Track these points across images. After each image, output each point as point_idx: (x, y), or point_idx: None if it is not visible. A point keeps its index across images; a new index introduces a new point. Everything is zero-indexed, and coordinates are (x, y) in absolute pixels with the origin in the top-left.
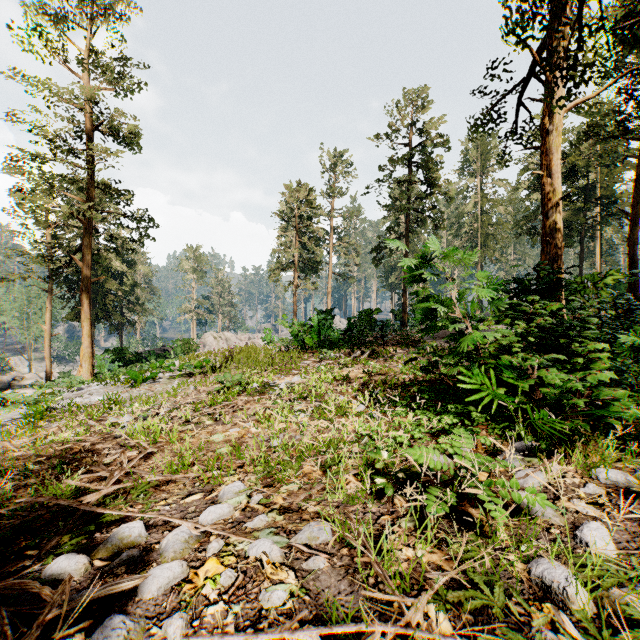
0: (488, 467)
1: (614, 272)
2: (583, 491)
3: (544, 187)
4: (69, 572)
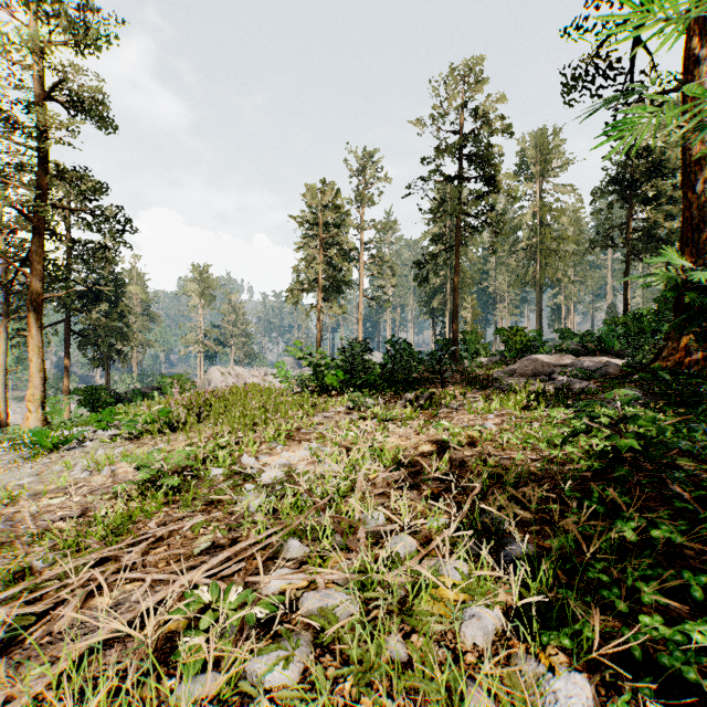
0: None
1: None
2: None
3: (688, 146)
4: None
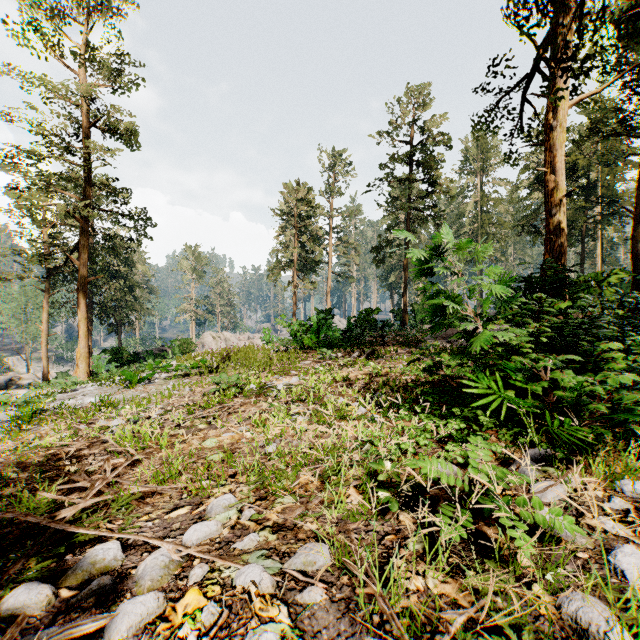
0: (504, 480)
1: (618, 271)
2: (608, 506)
3: (547, 184)
4: (29, 605)
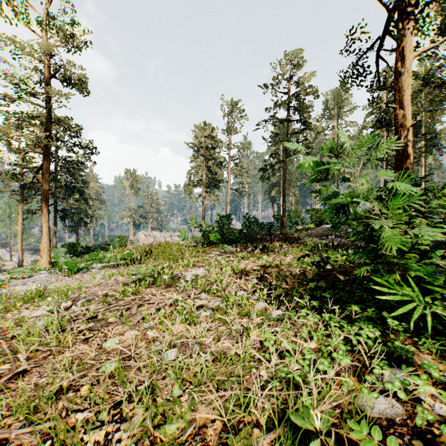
0: None
1: None
2: None
3: (398, 117)
4: None
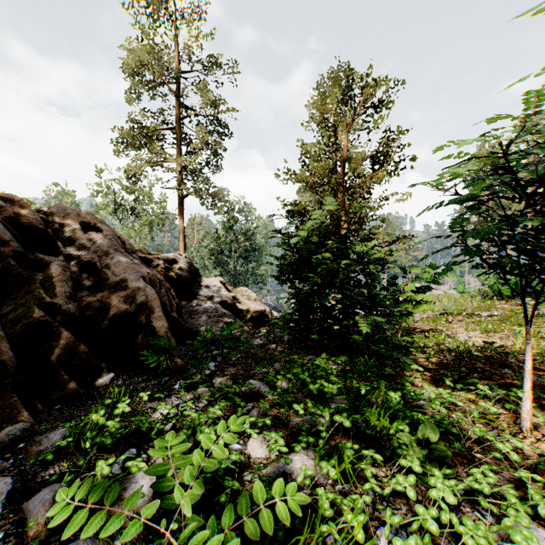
0: None
1: None
2: None
3: None
4: None
